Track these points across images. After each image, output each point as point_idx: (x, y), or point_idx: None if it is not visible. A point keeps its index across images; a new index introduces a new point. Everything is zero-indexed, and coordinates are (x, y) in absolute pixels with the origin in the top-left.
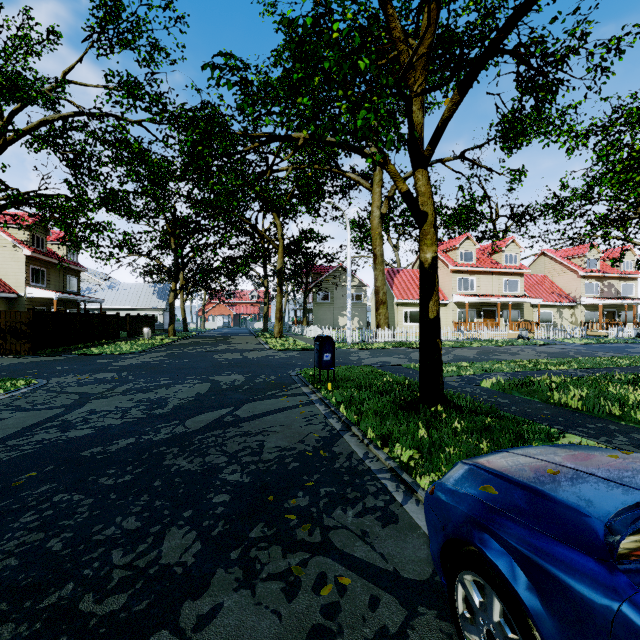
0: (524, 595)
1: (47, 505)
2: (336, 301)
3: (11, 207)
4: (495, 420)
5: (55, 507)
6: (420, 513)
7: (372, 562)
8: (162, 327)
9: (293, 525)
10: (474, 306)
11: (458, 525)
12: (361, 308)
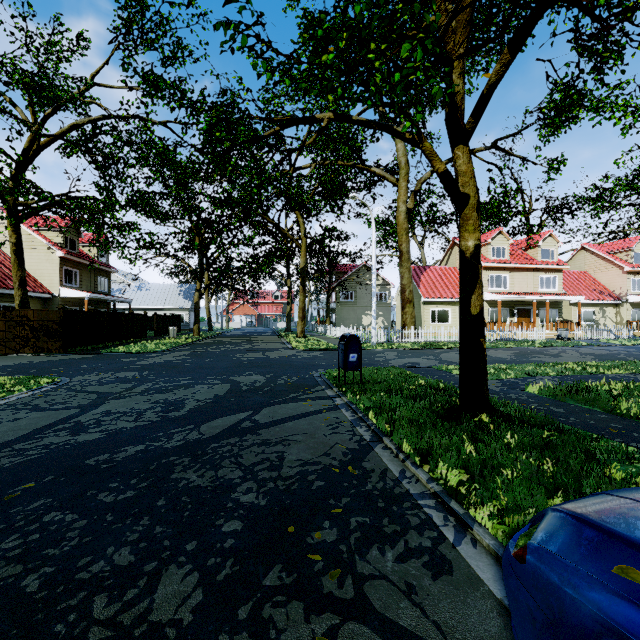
0: None
1: (35, 526)
2: (360, 300)
3: (43, 209)
4: (554, 434)
5: (43, 529)
6: (480, 559)
7: (425, 637)
8: (188, 326)
9: (318, 570)
10: (507, 305)
11: (586, 634)
12: (385, 307)
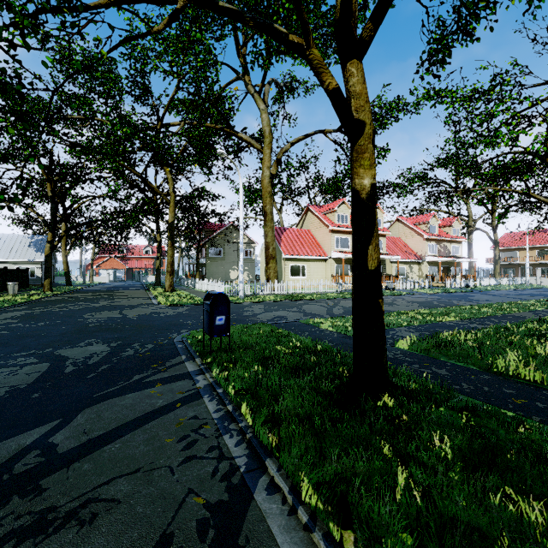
0: None
1: None
2: (228, 256)
3: None
4: (469, 417)
5: None
6: None
7: None
8: (40, 281)
9: None
10: (348, 262)
11: None
12: (250, 263)
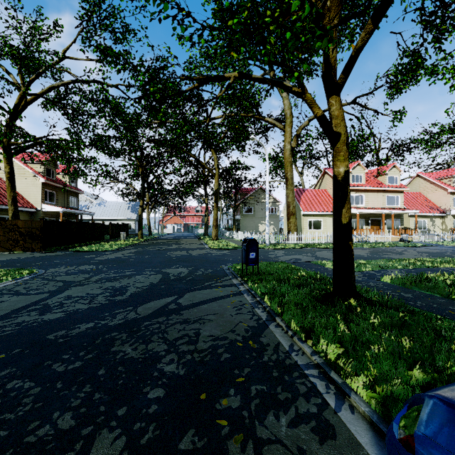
0: None
1: None
2: (257, 213)
3: (29, 148)
4: (406, 315)
5: (5, 396)
6: (358, 425)
7: None
8: (134, 232)
9: (224, 434)
10: (363, 216)
11: None
12: (275, 218)
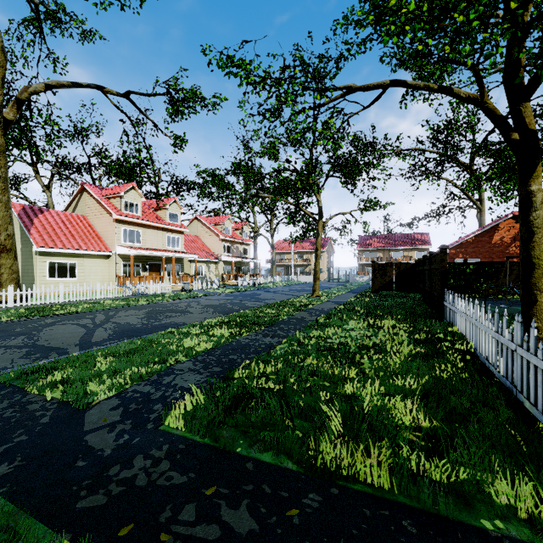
0: None
1: None
2: None
3: None
4: None
5: None
6: None
7: None
8: None
9: None
10: (140, 259)
11: None
12: None
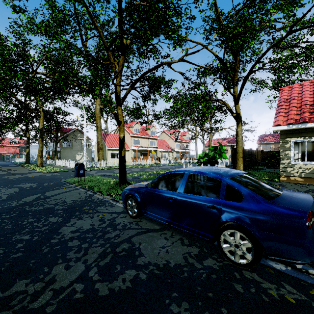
0: (136, 195)
1: None
2: (74, 147)
3: None
4: None
5: None
6: (120, 204)
7: (110, 211)
8: None
9: (87, 211)
10: (139, 151)
11: (127, 192)
12: (89, 151)
